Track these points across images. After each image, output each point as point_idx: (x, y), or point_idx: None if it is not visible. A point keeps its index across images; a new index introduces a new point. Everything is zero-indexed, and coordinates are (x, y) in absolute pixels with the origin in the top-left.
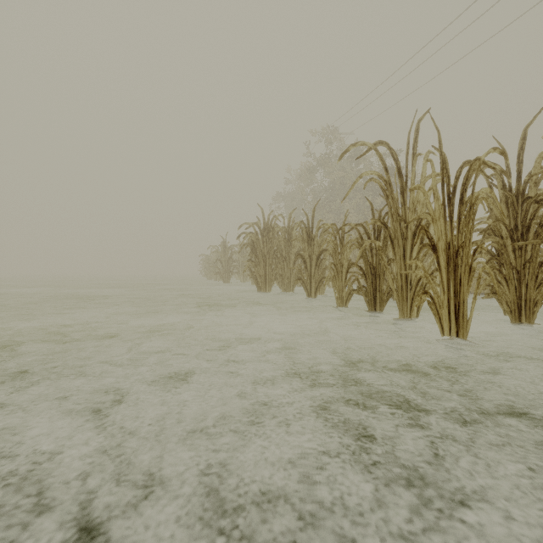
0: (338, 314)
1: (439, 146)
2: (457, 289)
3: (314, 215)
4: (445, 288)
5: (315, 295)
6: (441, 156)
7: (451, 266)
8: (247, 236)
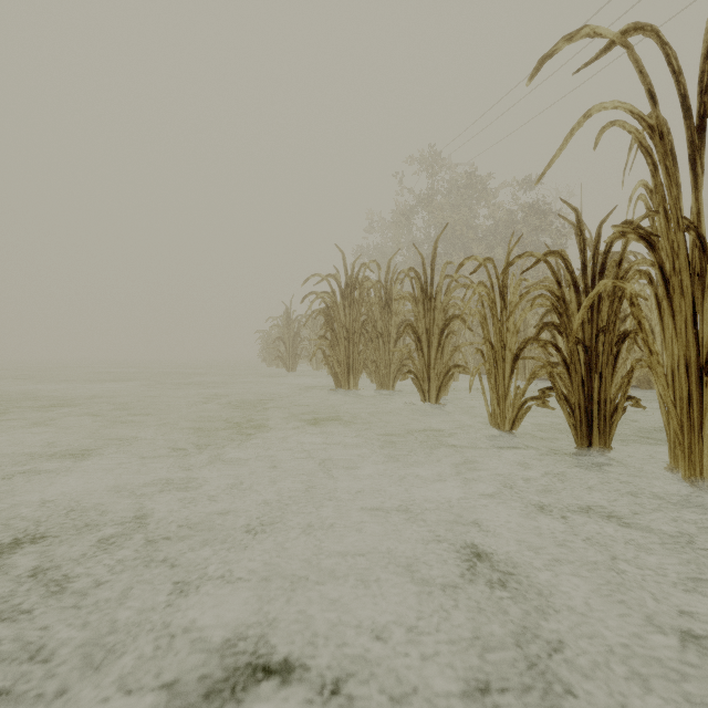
0: (495, 444)
1: None
2: None
3: (435, 254)
4: None
5: (436, 399)
6: None
7: None
8: (317, 296)
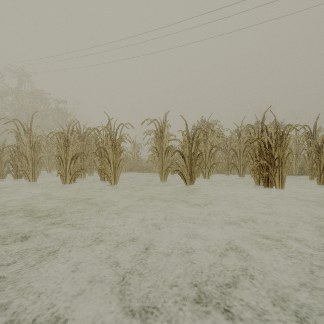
0: (1, 182)
1: (29, 131)
2: (34, 169)
3: None
4: (31, 169)
5: None
6: (29, 133)
7: (33, 163)
8: None
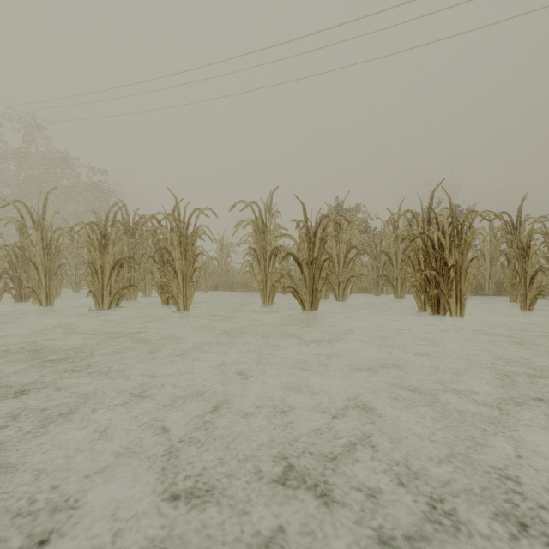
0: None
1: (40, 220)
2: (50, 285)
3: None
4: (44, 285)
5: None
6: (41, 225)
7: (48, 275)
8: None
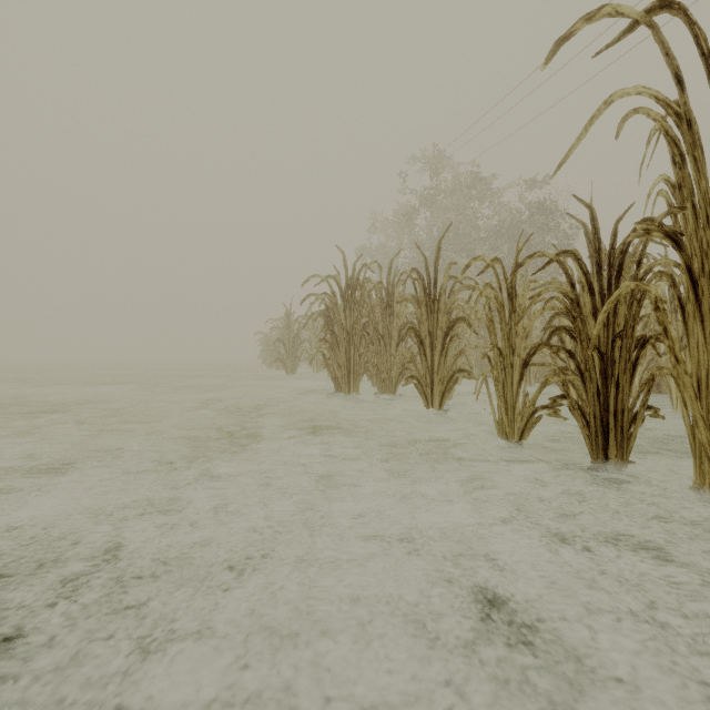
0: (503, 454)
1: None
2: None
3: (438, 254)
4: None
5: (440, 405)
6: None
7: None
8: (317, 298)
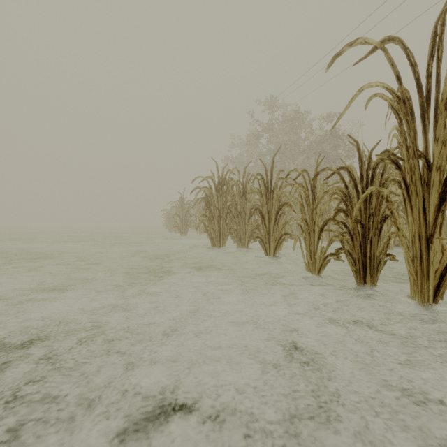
0: (309, 282)
1: None
2: None
3: (273, 165)
4: None
5: (274, 254)
6: None
7: None
8: (200, 190)
